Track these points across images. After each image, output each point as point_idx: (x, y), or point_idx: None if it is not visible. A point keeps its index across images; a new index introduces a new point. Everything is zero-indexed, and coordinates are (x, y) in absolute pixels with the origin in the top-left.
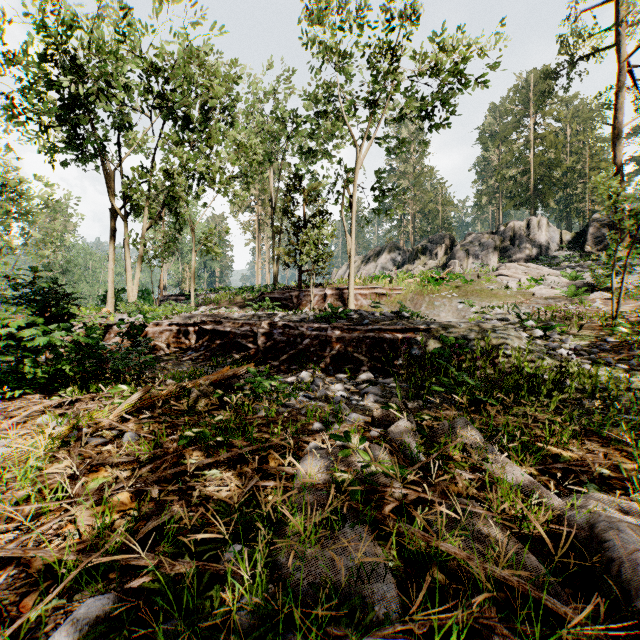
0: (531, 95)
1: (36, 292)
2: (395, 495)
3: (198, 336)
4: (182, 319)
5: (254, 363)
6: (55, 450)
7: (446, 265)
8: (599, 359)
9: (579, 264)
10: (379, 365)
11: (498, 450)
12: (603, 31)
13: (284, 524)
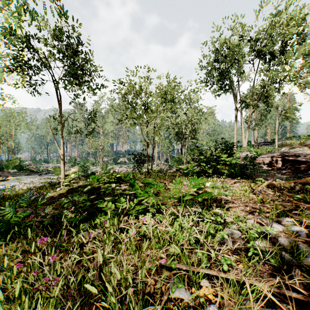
0: None
1: (225, 146)
2: None
3: (283, 163)
4: (272, 154)
5: None
6: (248, 192)
7: None
8: None
9: None
10: None
11: None
12: None
13: None
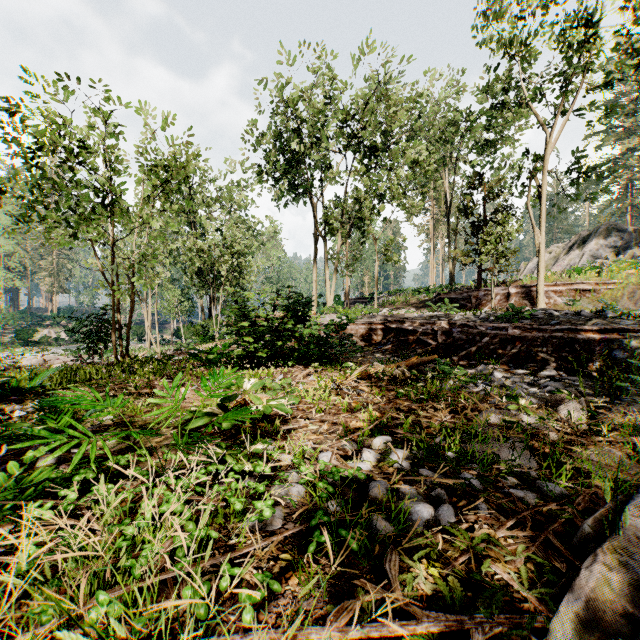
0: None
1: (293, 302)
2: (550, 439)
3: (384, 333)
4: (369, 319)
5: None
6: (329, 391)
7: None
8: None
9: None
10: (568, 365)
11: None
12: None
13: (469, 434)
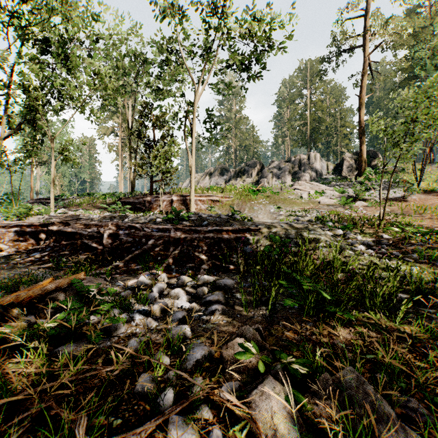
0: (308, 75)
1: None
2: None
3: (47, 236)
4: (36, 220)
5: (96, 265)
6: None
7: (258, 182)
8: (388, 253)
9: (342, 183)
10: (218, 263)
11: None
12: (352, 37)
13: None
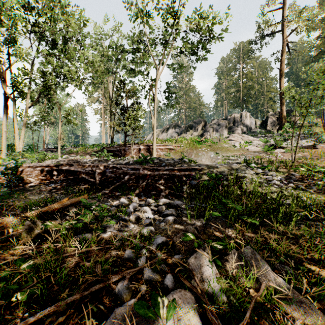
0: (241, 54)
1: None
2: None
3: (58, 173)
4: (50, 162)
5: (92, 192)
6: None
7: (202, 135)
8: (295, 186)
9: (266, 135)
10: (172, 191)
11: (286, 282)
12: (275, 24)
13: None
